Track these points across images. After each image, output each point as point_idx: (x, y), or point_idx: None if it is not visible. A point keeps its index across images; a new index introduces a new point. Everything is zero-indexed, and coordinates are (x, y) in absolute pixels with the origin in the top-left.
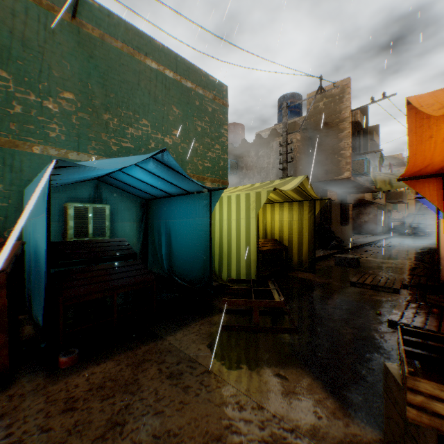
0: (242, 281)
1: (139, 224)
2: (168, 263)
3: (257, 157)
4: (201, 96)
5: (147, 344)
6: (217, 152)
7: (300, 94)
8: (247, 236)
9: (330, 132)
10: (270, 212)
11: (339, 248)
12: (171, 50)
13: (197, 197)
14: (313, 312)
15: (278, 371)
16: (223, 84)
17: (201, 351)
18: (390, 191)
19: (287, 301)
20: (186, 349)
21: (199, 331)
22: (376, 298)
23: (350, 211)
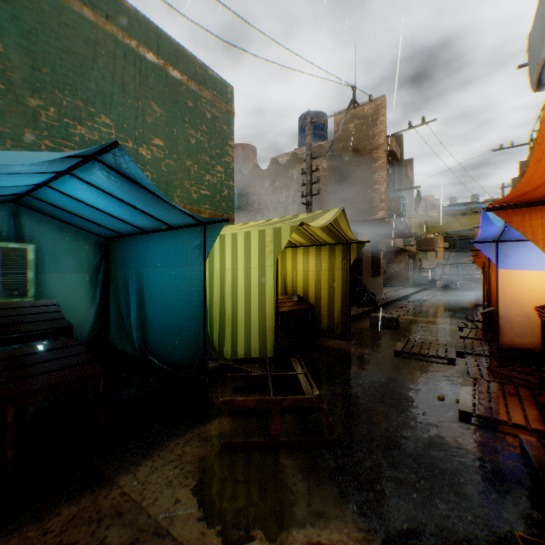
0: (253, 360)
1: (95, 276)
2: (141, 335)
3: (272, 188)
4: (196, 95)
5: (77, 500)
6: (219, 176)
7: (325, 114)
8: (261, 293)
9: (362, 161)
10: (292, 259)
11: (372, 304)
12: (149, 21)
13: (184, 234)
14: (357, 403)
15: (318, 537)
16: (227, 83)
17: (180, 505)
18: (421, 237)
19: (318, 386)
20: (153, 505)
21: (181, 458)
22: (431, 373)
23: (382, 259)
